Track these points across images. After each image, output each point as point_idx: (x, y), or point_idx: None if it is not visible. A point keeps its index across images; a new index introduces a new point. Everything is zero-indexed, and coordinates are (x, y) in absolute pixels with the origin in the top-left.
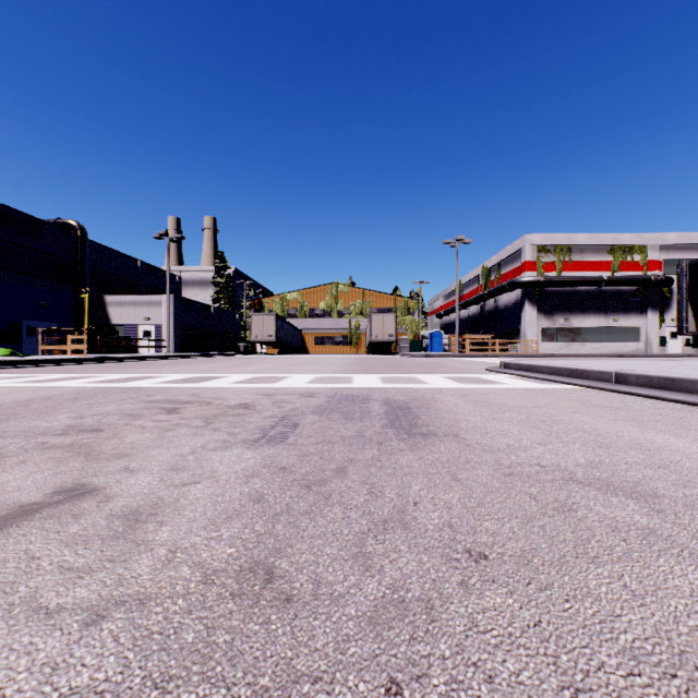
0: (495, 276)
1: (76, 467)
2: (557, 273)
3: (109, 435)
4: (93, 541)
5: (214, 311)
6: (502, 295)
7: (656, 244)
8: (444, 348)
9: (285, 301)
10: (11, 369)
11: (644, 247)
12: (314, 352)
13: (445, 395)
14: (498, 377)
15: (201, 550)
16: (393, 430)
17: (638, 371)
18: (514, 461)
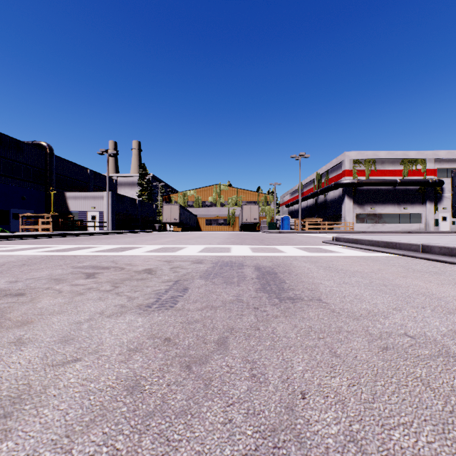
0: (325, 179)
1: None
2: (366, 177)
3: (27, 300)
4: None
5: (138, 202)
6: (329, 192)
7: (432, 158)
8: (291, 227)
9: (185, 196)
10: None
11: (424, 160)
12: (205, 230)
13: (300, 261)
14: (334, 248)
15: None
16: (265, 294)
17: (440, 243)
18: (382, 330)
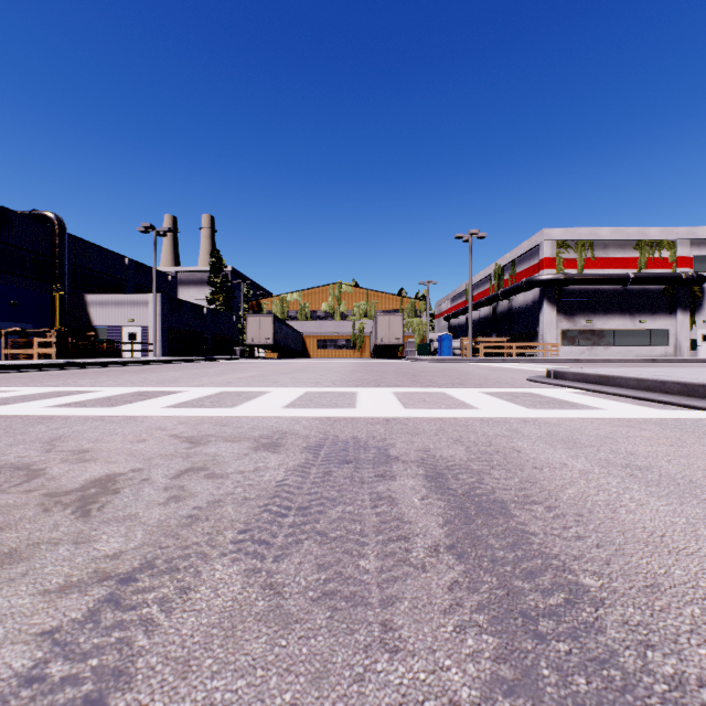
0: (509, 275)
1: None
2: (579, 270)
3: None
4: None
5: (207, 312)
6: (517, 294)
7: (686, 239)
8: (453, 352)
9: (285, 302)
10: None
11: (673, 242)
12: (316, 357)
13: (533, 441)
14: (565, 394)
15: None
16: None
17: None
18: None
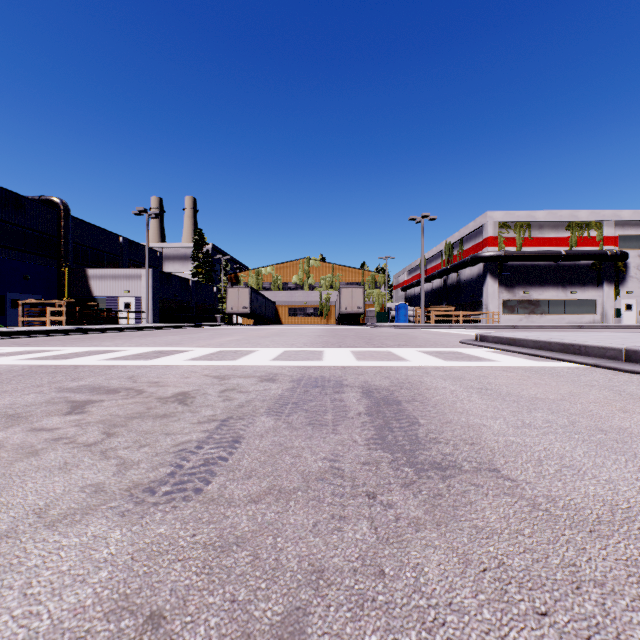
0: (458, 251)
1: None
2: (518, 248)
3: None
4: None
5: (192, 284)
6: (464, 269)
7: (611, 221)
8: (409, 319)
9: (259, 275)
10: None
11: (600, 223)
12: (287, 323)
13: (434, 378)
14: (480, 352)
15: None
16: (386, 454)
17: None
18: None
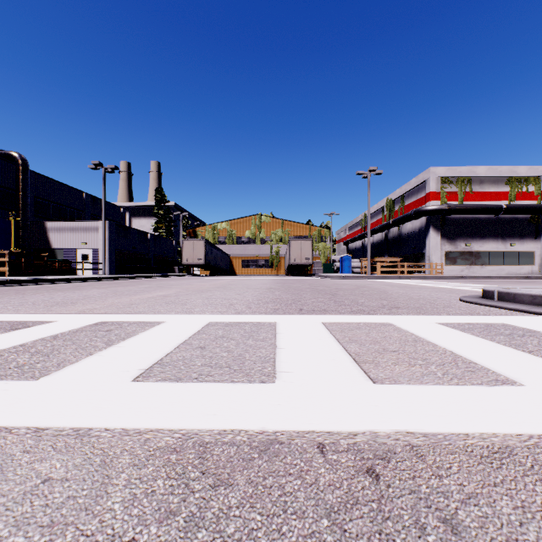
0: (399, 207)
1: None
2: (459, 202)
3: None
4: None
5: (151, 237)
6: (405, 223)
7: None
8: (352, 270)
9: (215, 230)
10: None
11: (538, 178)
12: (241, 274)
13: None
14: None
15: None
16: None
17: None
18: None
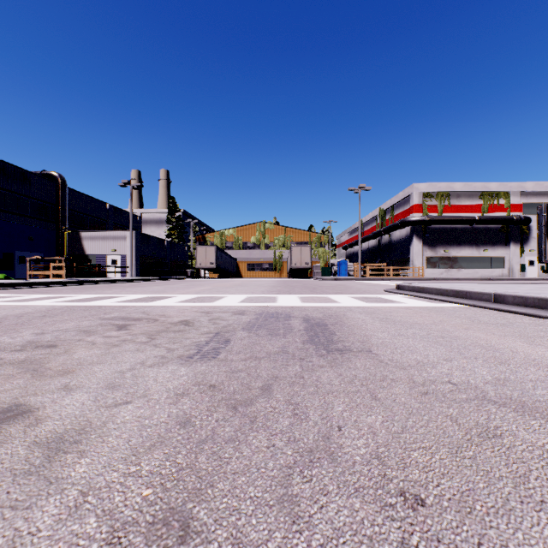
0: (389, 216)
1: (20, 385)
2: (439, 213)
3: (61, 351)
4: (3, 478)
5: (167, 244)
6: (395, 231)
7: (517, 191)
8: (349, 273)
9: (223, 236)
10: (1, 290)
11: (507, 193)
12: (246, 277)
13: (354, 313)
14: (396, 297)
15: (115, 491)
16: (312, 346)
17: (514, 292)
18: (426, 379)
